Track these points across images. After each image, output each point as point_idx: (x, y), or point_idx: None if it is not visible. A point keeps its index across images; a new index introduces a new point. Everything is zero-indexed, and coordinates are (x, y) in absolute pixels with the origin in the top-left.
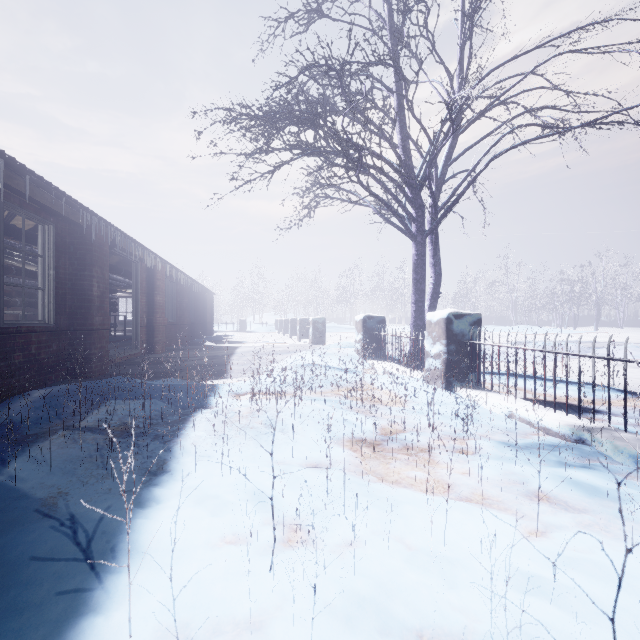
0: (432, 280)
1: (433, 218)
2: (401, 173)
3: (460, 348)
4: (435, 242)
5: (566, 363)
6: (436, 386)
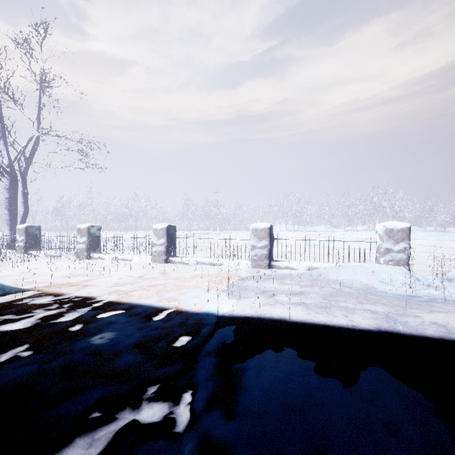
0: (23, 209)
1: (22, 183)
2: (4, 161)
3: (32, 238)
4: (24, 193)
5: (60, 239)
6: (21, 252)
